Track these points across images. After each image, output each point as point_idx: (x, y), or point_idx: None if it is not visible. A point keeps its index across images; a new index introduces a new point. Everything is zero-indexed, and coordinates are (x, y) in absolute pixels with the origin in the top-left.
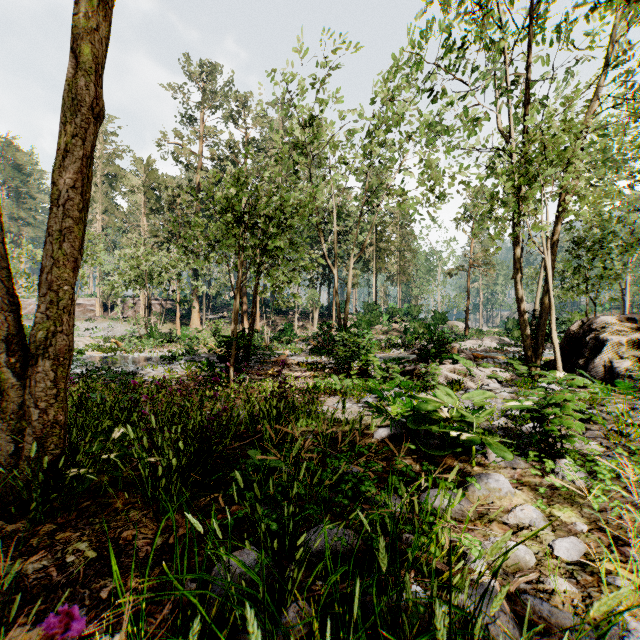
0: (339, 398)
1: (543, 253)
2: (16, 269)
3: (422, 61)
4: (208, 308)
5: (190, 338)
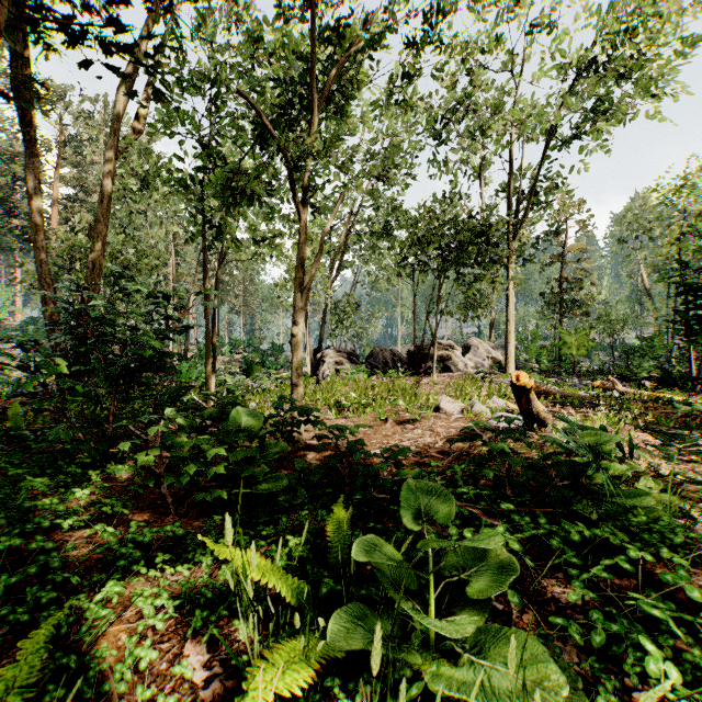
0: None
1: None
2: None
3: None
4: None
5: None
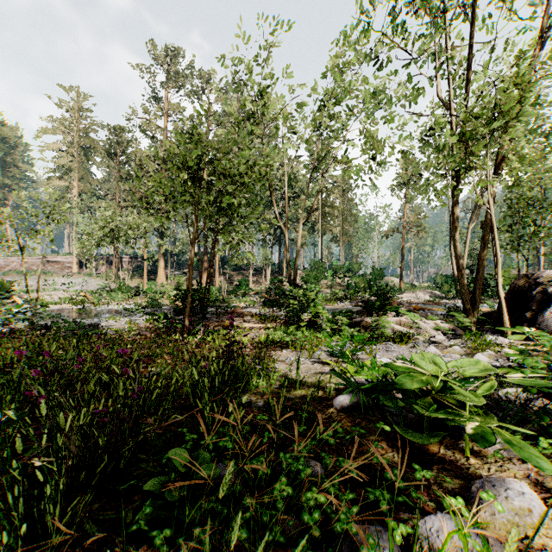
0: (291, 351)
1: (489, 209)
2: (1, 230)
3: (368, 31)
4: (173, 265)
5: (155, 292)
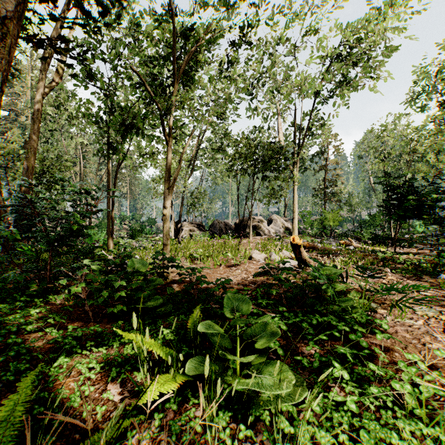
0: None
1: None
2: None
3: None
4: None
5: None
